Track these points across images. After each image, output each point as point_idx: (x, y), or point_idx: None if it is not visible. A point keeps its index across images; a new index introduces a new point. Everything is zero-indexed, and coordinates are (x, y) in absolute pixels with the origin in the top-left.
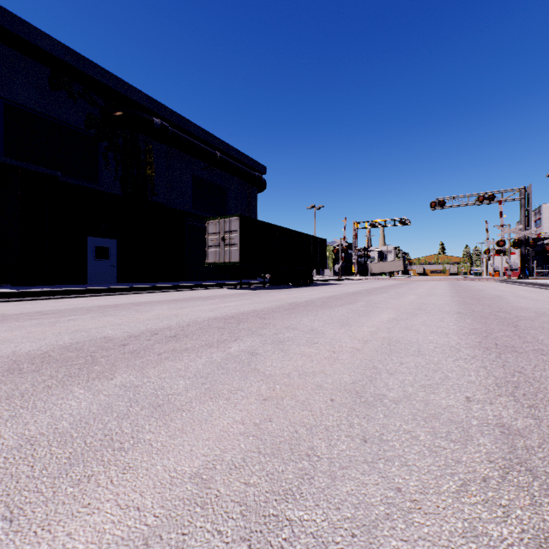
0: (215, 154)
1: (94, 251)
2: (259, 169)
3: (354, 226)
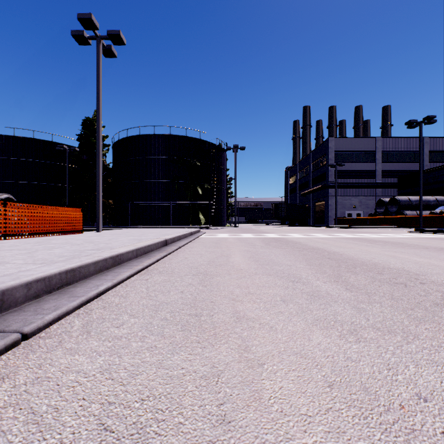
0: None
1: None
2: None
3: None
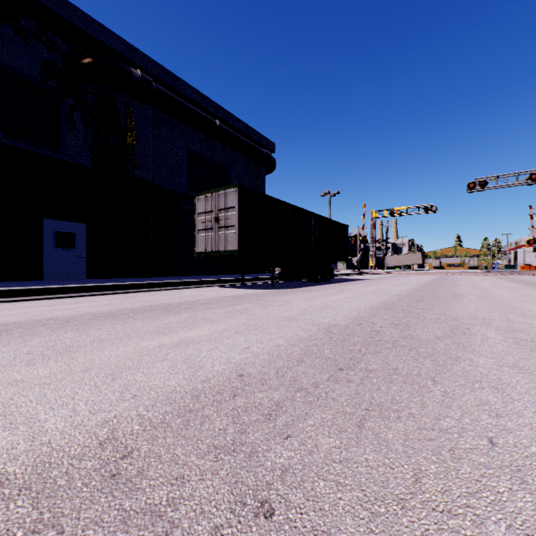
0: (214, 122)
1: (55, 238)
2: (267, 146)
3: (372, 214)
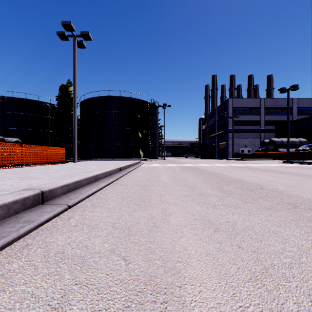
0: None
1: None
2: None
3: None
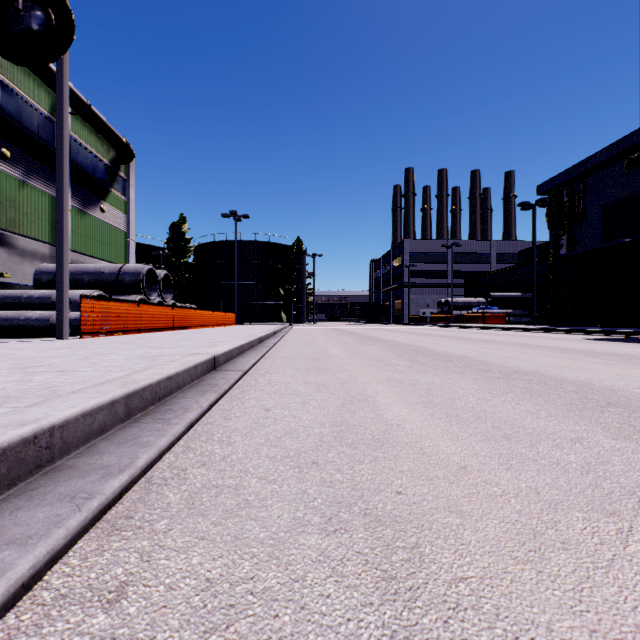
0: None
1: None
2: None
3: None
